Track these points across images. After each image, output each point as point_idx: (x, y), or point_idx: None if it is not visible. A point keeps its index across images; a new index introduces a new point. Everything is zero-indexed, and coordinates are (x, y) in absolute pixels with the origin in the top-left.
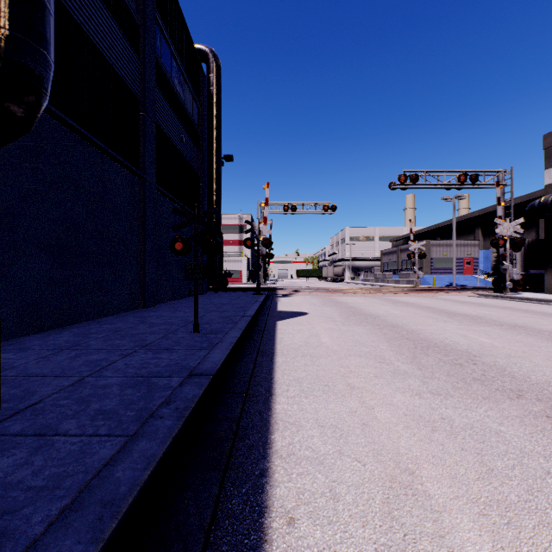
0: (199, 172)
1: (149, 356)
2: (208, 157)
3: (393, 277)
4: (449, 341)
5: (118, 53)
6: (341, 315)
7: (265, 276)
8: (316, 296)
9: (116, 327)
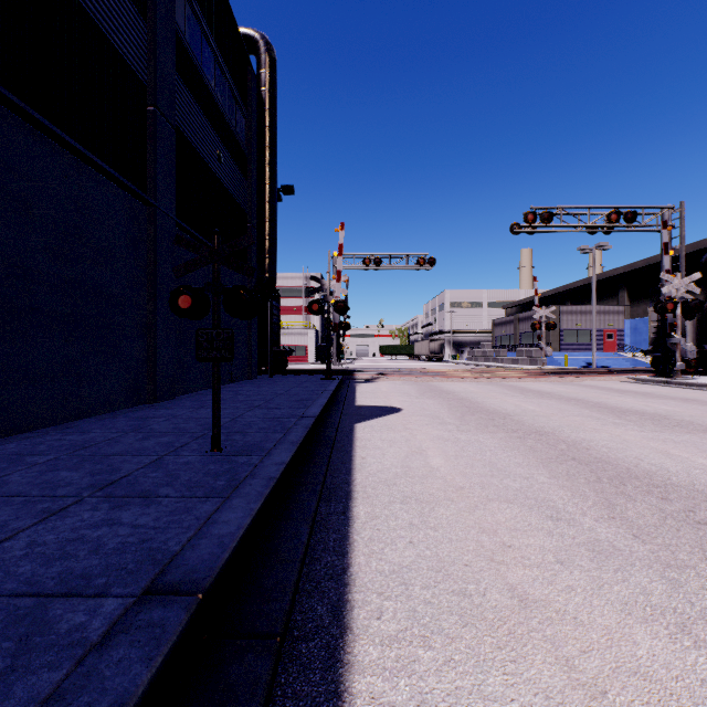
0: (246, 209)
1: (96, 517)
2: (258, 186)
3: (509, 355)
4: (648, 464)
5: (109, 7)
6: (451, 412)
7: (338, 354)
8: (410, 381)
9: (85, 439)
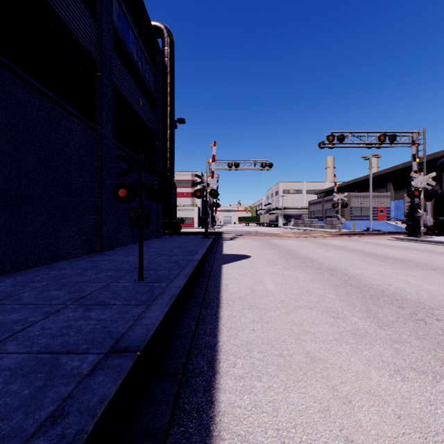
0: (155, 133)
1: (76, 315)
2: (163, 119)
3: (319, 223)
4: (395, 288)
5: (74, 14)
6: (280, 258)
7: (212, 222)
8: (256, 239)
9: (63, 273)
